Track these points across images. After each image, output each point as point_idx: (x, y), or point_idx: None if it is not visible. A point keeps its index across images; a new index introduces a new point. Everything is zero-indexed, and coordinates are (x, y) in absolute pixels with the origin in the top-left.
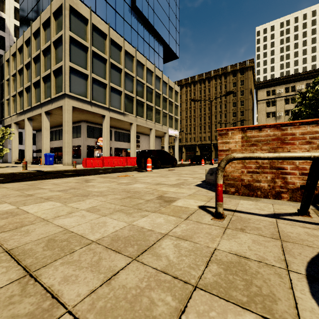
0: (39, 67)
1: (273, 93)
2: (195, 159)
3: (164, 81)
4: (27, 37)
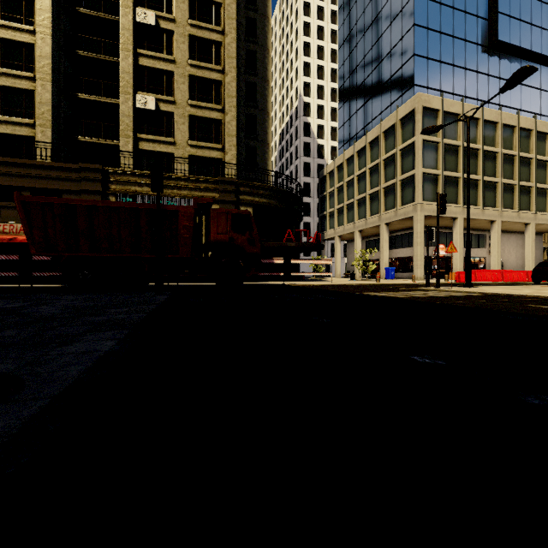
0: (375, 176)
1: None
2: None
3: None
4: (359, 147)
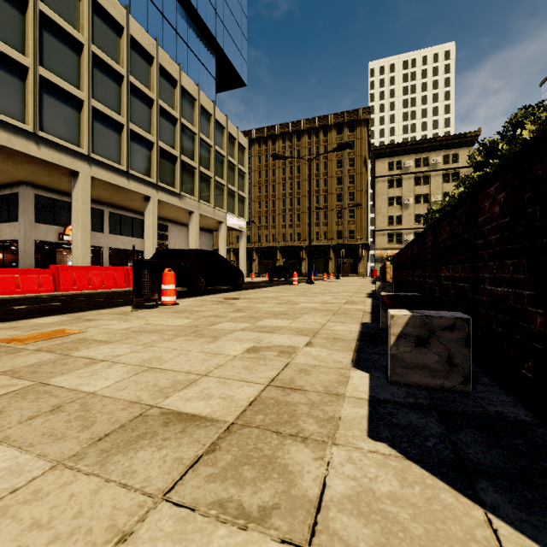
0: None
1: (398, 166)
2: (278, 272)
3: (219, 122)
4: None
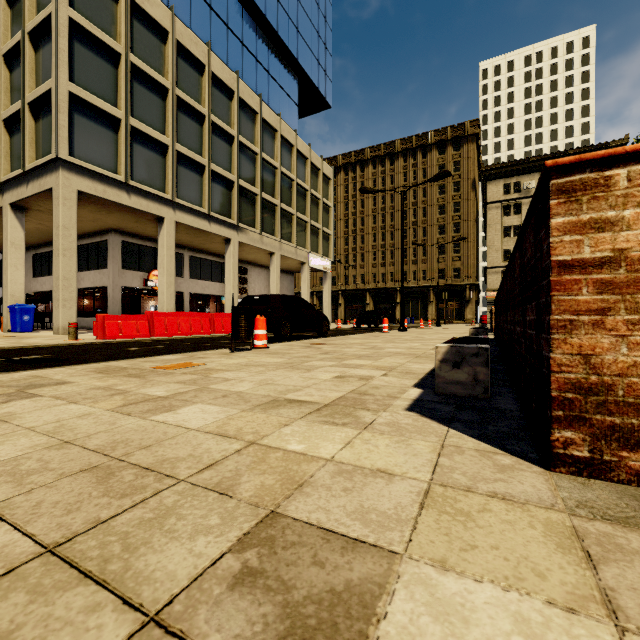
0: None
1: (516, 189)
2: (367, 318)
3: (301, 152)
4: None
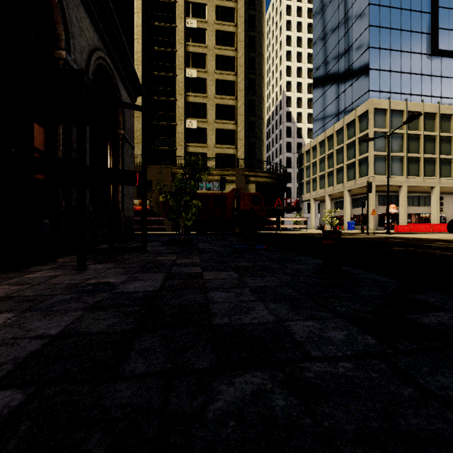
0: (340, 156)
1: None
2: None
3: None
4: (328, 134)
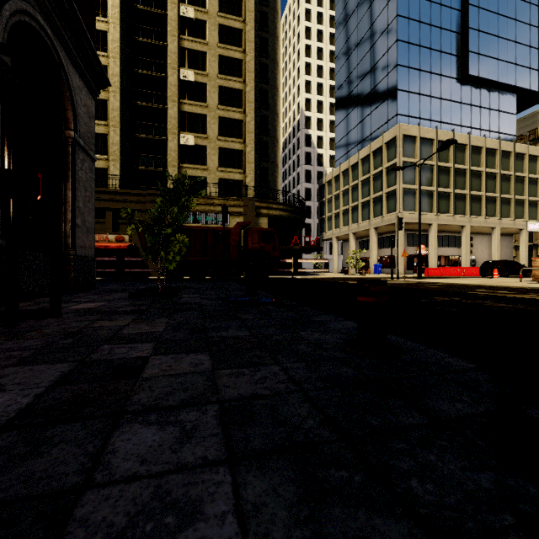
0: (366, 188)
1: None
2: None
3: (518, 153)
4: (353, 163)
